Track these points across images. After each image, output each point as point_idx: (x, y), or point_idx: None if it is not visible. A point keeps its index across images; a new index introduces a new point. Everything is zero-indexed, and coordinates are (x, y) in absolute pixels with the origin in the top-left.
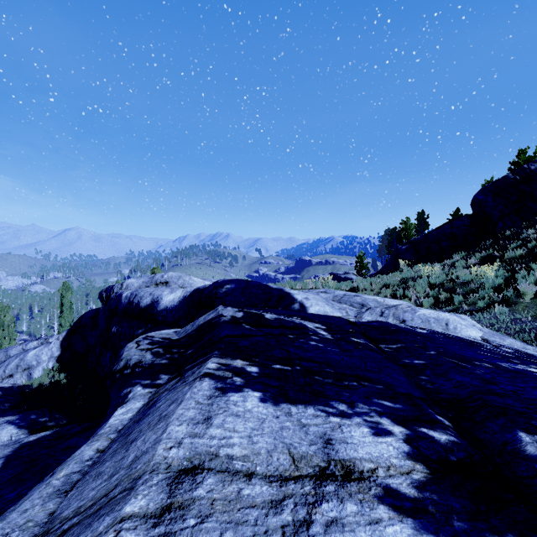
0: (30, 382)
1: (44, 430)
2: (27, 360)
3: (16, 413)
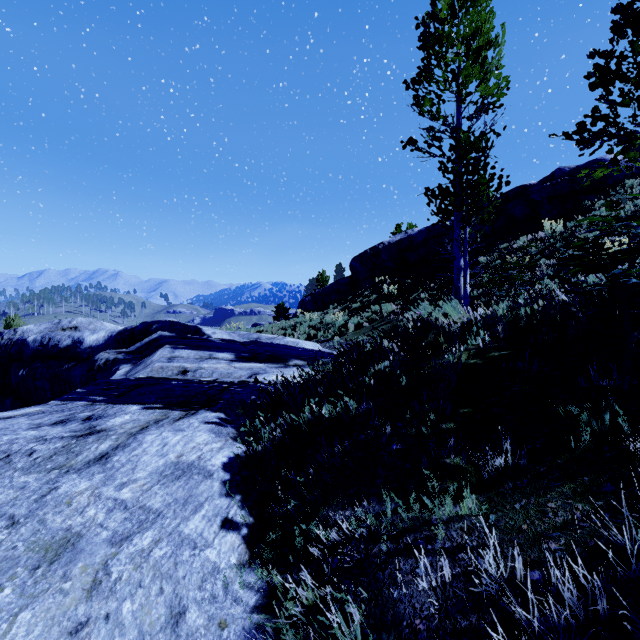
0: None
1: None
2: None
3: None
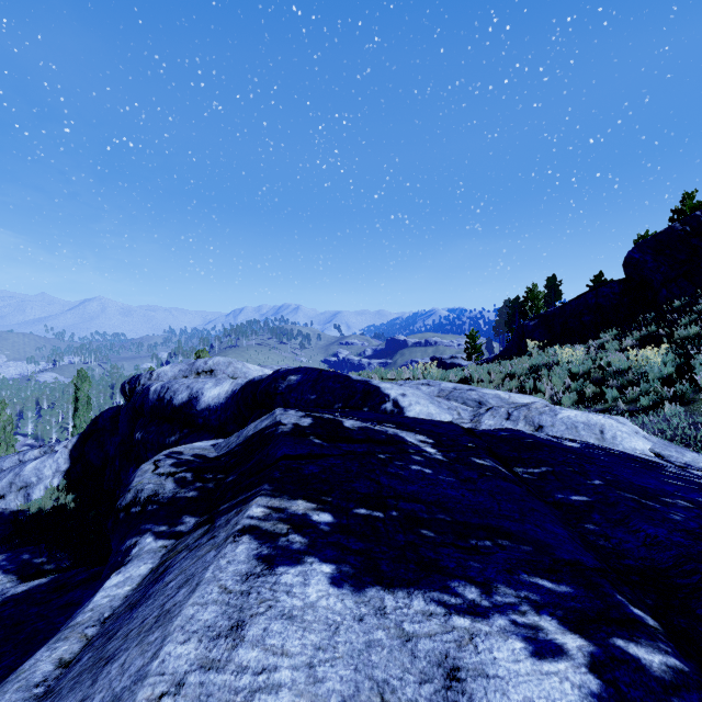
0: (28, 505)
1: (39, 575)
2: (24, 475)
3: (4, 550)
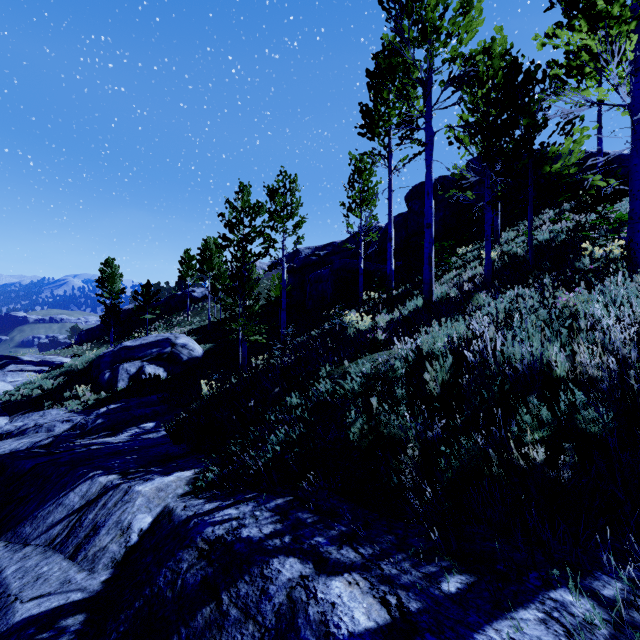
0: None
1: None
2: None
3: None
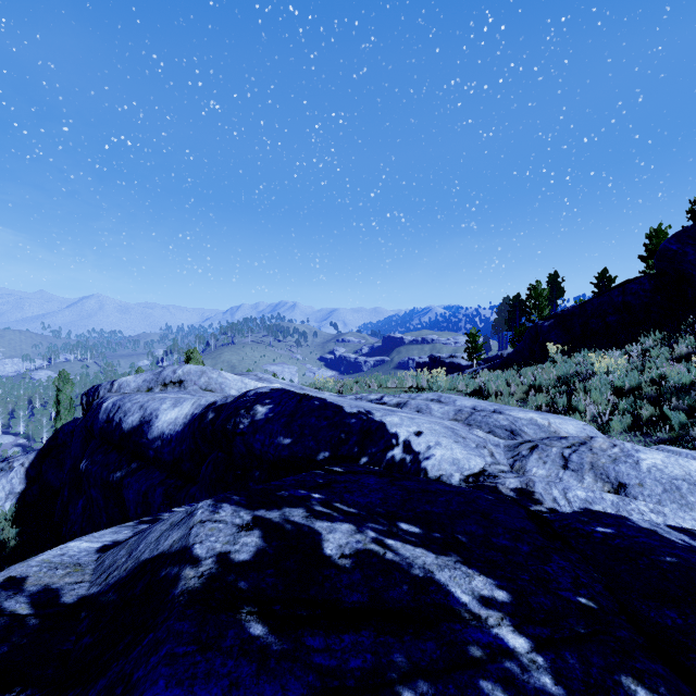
0: None
1: None
2: None
3: None
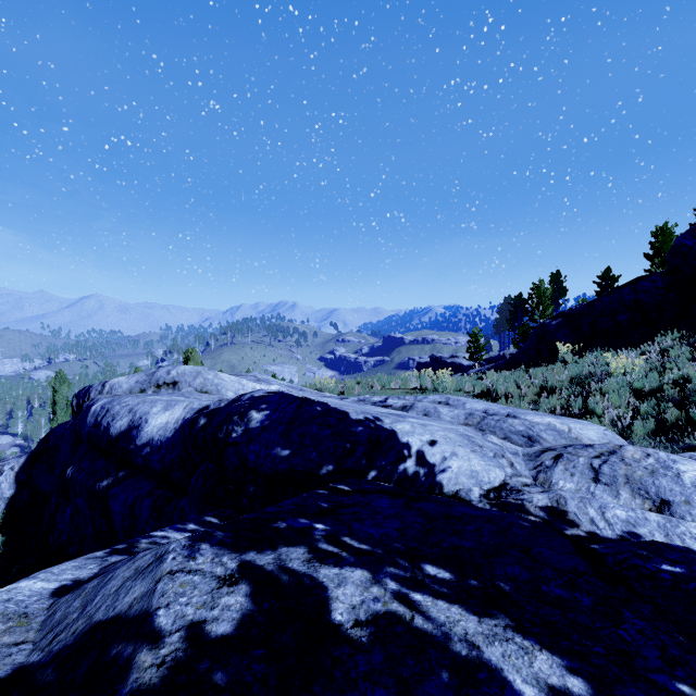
0: None
1: None
2: None
3: None
